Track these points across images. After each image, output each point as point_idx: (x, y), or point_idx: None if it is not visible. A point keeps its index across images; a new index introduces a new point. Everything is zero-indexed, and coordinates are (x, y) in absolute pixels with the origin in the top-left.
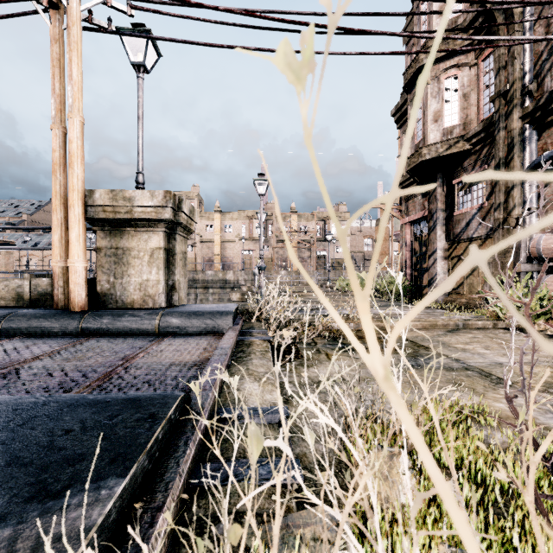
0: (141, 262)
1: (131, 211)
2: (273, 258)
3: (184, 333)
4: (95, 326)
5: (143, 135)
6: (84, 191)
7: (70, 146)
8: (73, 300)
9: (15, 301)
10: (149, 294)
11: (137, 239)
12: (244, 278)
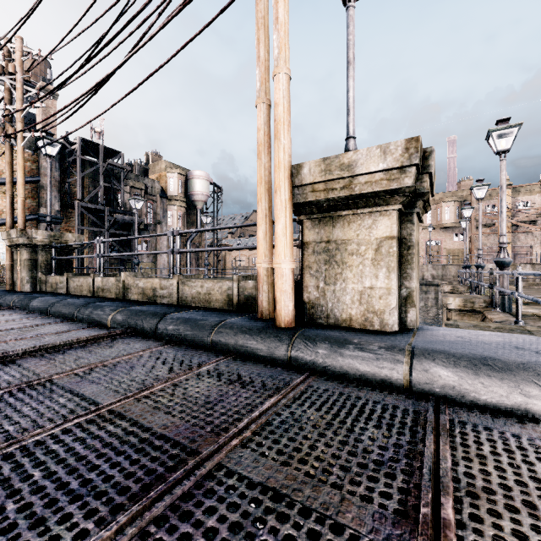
0: (361, 260)
1: (350, 184)
2: (471, 248)
3: (469, 405)
4: (307, 356)
5: (353, 85)
6: (290, 167)
7: (275, 111)
8: (279, 312)
9: (226, 304)
10: (374, 309)
11: (356, 227)
12: (431, 274)
